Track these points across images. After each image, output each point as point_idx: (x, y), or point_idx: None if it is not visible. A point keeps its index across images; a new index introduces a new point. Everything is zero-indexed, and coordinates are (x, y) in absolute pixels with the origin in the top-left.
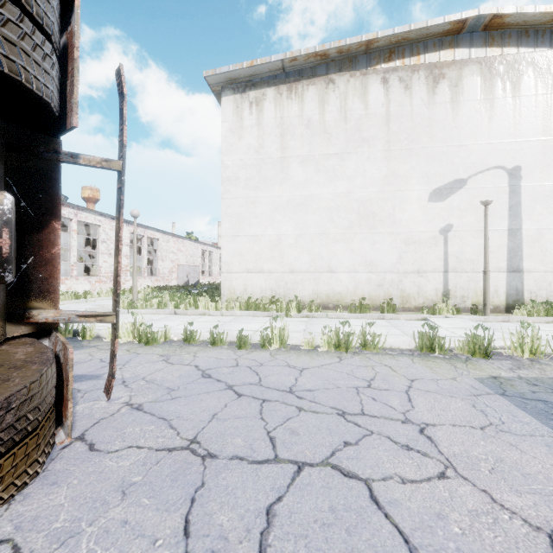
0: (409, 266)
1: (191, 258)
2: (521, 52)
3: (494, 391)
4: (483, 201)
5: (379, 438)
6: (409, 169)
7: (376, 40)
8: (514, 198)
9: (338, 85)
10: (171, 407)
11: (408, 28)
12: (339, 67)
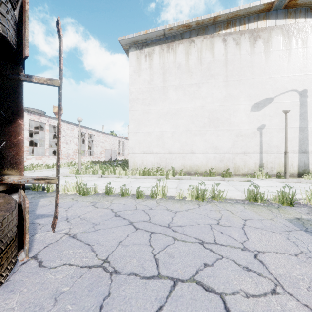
0: (238, 149)
1: (112, 145)
2: (307, 21)
3: (300, 228)
4: (284, 110)
5: (227, 261)
6: (238, 92)
7: (219, 16)
8: (303, 108)
9: (196, 44)
10: (94, 236)
11: (238, 9)
12: (197, 33)
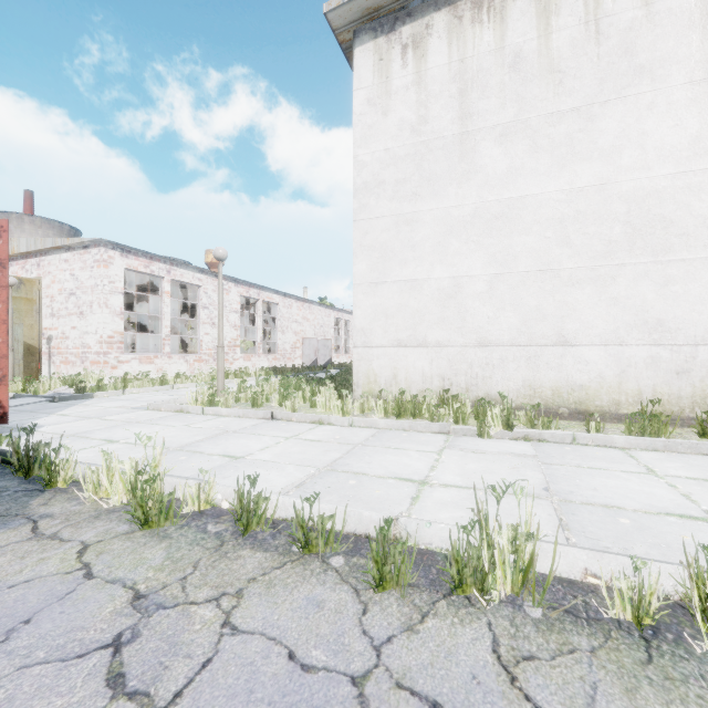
0: None
1: (321, 330)
2: None
3: None
4: None
5: None
6: None
7: None
8: None
9: None
10: None
11: None
12: None
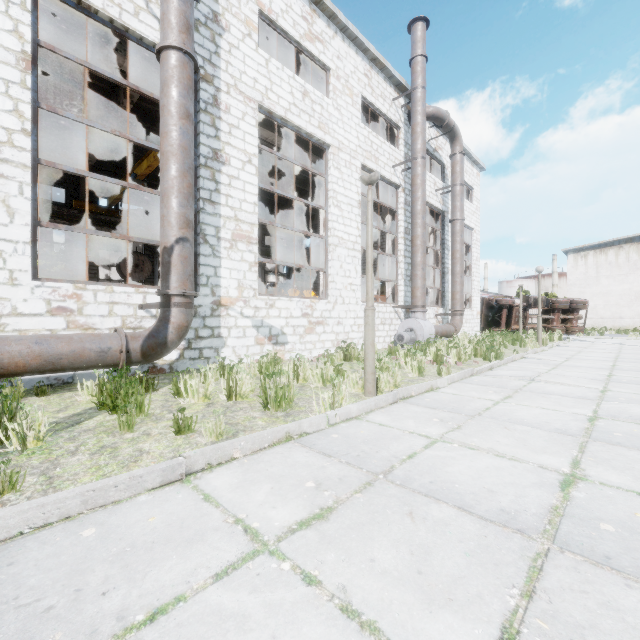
0: None
1: None
2: None
3: None
4: None
5: (619, 335)
6: None
7: None
8: None
9: (624, 249)
10: None
11: None
12: (625, 242)
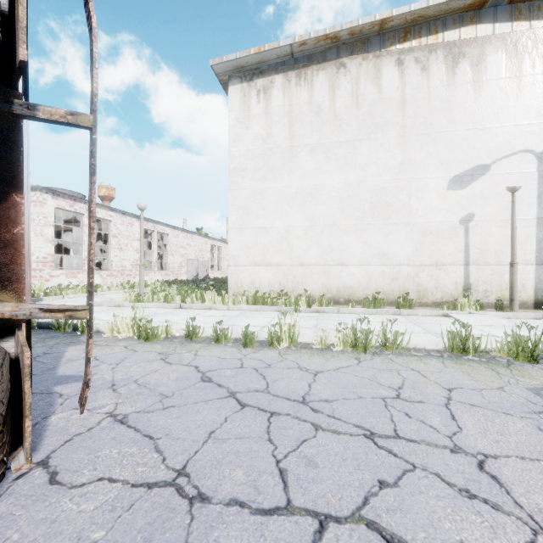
0: (426, 258)
1: (200, 253)
2: None
3: None
4: (510, 187)
5: (426, 476)
6: (426, 156)
7: (390, 19)
8: None
9: (349, 69)
10: (161, 420)
11: (425, 5)
12: (350, 50)
